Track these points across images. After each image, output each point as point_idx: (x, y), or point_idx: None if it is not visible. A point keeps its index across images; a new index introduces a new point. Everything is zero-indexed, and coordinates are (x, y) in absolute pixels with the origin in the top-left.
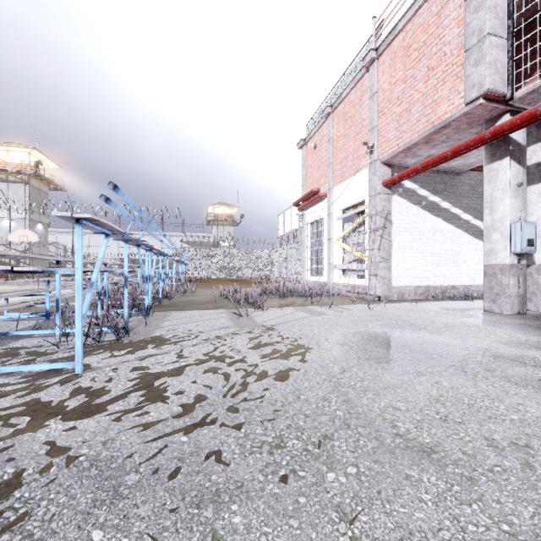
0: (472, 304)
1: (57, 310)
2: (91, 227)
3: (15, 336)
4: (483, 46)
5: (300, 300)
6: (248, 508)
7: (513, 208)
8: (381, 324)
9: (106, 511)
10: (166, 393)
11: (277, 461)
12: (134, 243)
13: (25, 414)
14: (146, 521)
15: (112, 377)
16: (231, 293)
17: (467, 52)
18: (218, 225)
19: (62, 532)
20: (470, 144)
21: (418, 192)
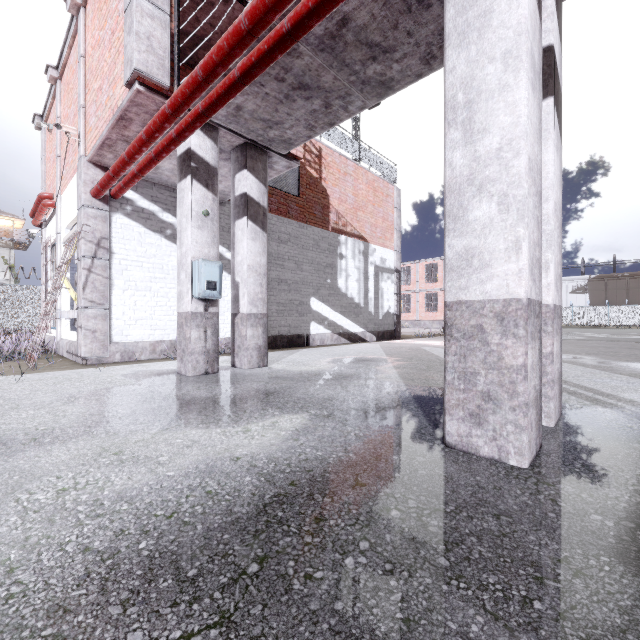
0: None
1: None
2: None
3: None
4: (132, 8)
5: None
6: None
7: (197, 241)
8: None
9: None
10: None
11: None
12: None
13: None
14: None
15: None
16: None
17: (125, 14)
18: None
19: None
20: (136, 146)
21: (160, 216)
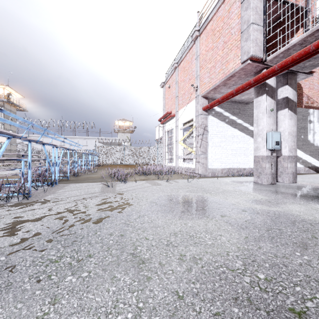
0: (251, 179)
1: None
2: None
3: None
4: (249, 30)
5: (154, 177)
6: (1, 298)
7: (268, 123)
8: (187, 190)
9: None
10: (19, 232)
11: (45, 270)
12: (40, 142)
13: None
14: None
15: None
16: (114, 173)
17: (241, 33)
18: (121, 132)
19: None
20: (244, 86)
21: (224, 114)
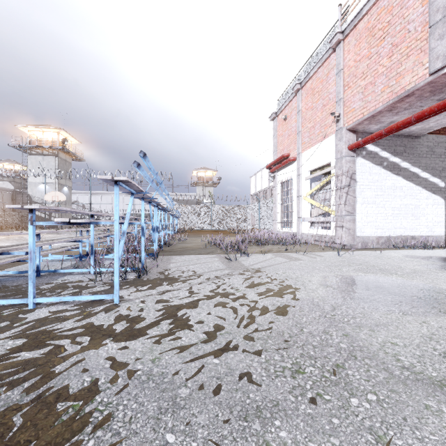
0: (433, 253)
1: (91, 253)
2: (122, 188)
3: (61, 273)
4: None
5: (275, 247)
6: (290, 424)
7: None
8: (354, 268)
9: (171, 418)
10: (190, 322)
11: (302, 385)
12: (147, 200)
13: (86, 334)
14: (206, 429)
15: (142, 307)
16: (217, 241)
17: (431, 28)
18: (201, 186)
19: (142, 432)
20: (434, 110)
21: (380, 154)
